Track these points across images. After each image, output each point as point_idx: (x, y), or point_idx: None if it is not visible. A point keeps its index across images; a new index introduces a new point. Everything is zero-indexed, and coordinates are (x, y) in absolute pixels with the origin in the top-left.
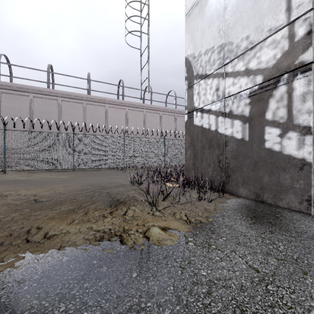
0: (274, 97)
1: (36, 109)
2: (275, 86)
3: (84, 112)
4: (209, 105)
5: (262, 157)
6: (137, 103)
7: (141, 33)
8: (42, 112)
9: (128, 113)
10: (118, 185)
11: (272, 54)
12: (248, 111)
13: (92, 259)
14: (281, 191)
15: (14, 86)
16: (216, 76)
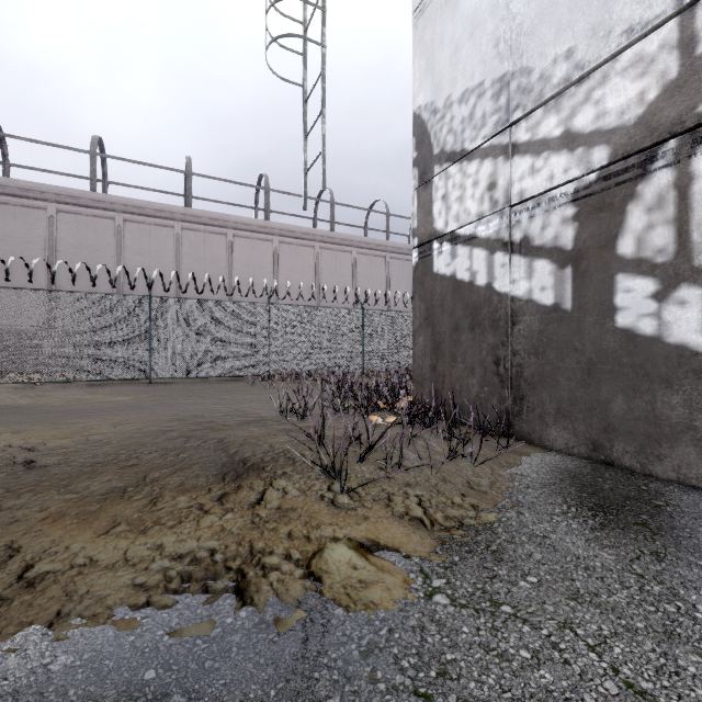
0: (642, 200)
1: (63, 240)
2: (643, 172)
3: (177, 247)
4: (472, 224)
5: (607, 352)
6: (300, 229)
7: (305, 46)
8: (78, 246)
9: (279, 250)
10: (251, 419)
11: (635, 92)
12: (571, 236)
13: (145, 664)
14: (660, 437)
15: (13, 186)
16: (489, 154)
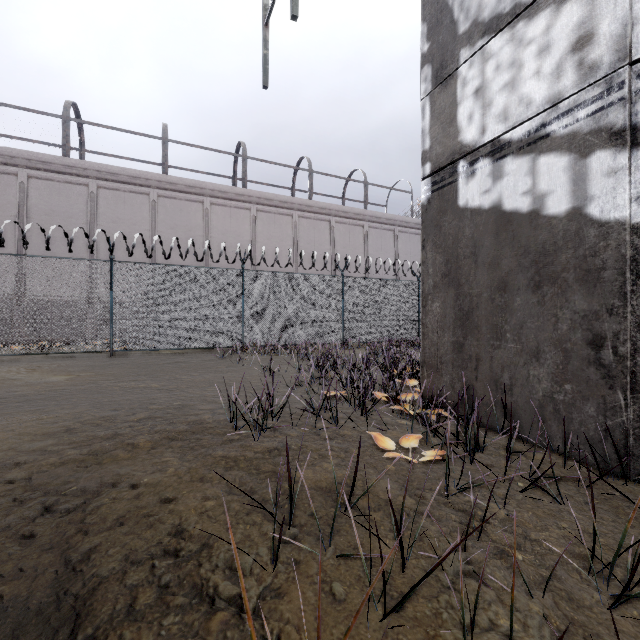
0: None
1: (34, 207)
2: None
3: (153, 214)
4: (536, 118)
5: None
6: (278, 197)
7: None
8: (50, 213)
9: (256, 218)
10: (181, 431)
11: None
12: None
13: None
14: None
15: None
16: None
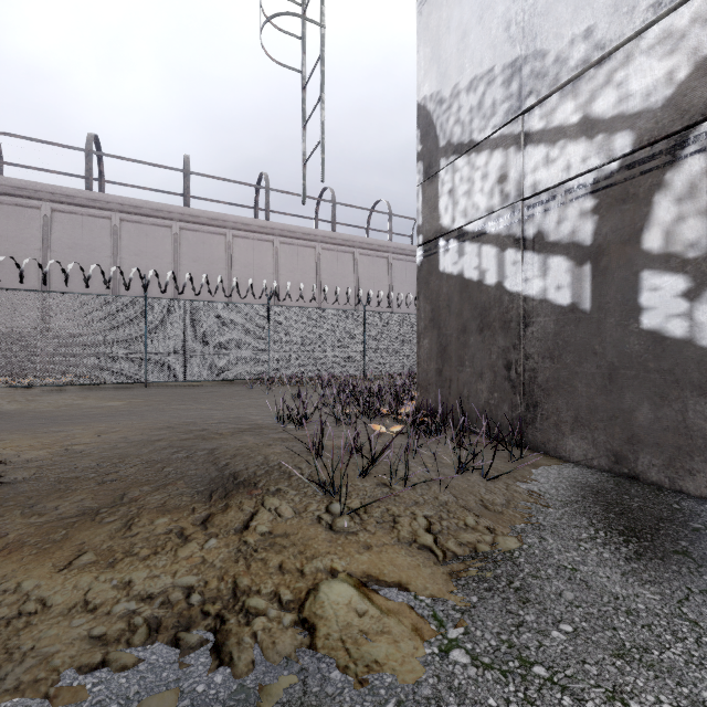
0: (670, 190)
1: (58, 240)
2: (672, 158)
3: (175, 247)
4: (481, 220)
5: (631, 355)
6: (301, 229)
7: (303, 29)
8: (73, 246)
9: (279, 250)
10: (246, 427)
11: (663, 71)
12: (590, 230)
13: None
14: (692, 450)
15: (6, 184)
16: (500, 145)
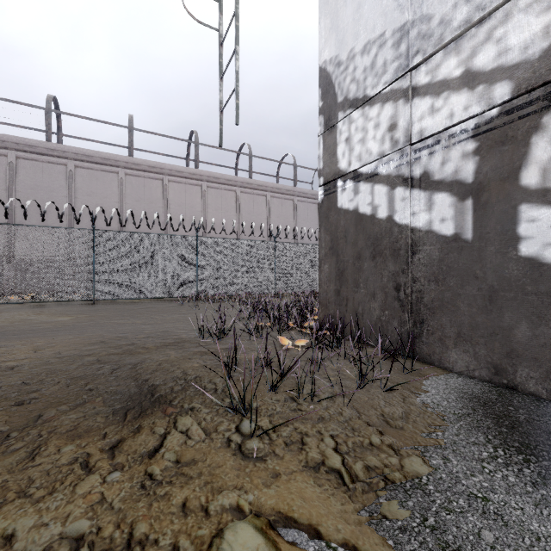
0: (547, 131)
1: (21, 182)
2: (549, 103)
3: (121, 189)
4: (374, 163)
5: (510, 279)
6: (224, 176)
7: None
8: (35, 187)
9: (206, 193)
10: (170, 341)
11: (540, 26)
12: (472, 169)
13: None
14: None
15: None
16: (390, 98)
